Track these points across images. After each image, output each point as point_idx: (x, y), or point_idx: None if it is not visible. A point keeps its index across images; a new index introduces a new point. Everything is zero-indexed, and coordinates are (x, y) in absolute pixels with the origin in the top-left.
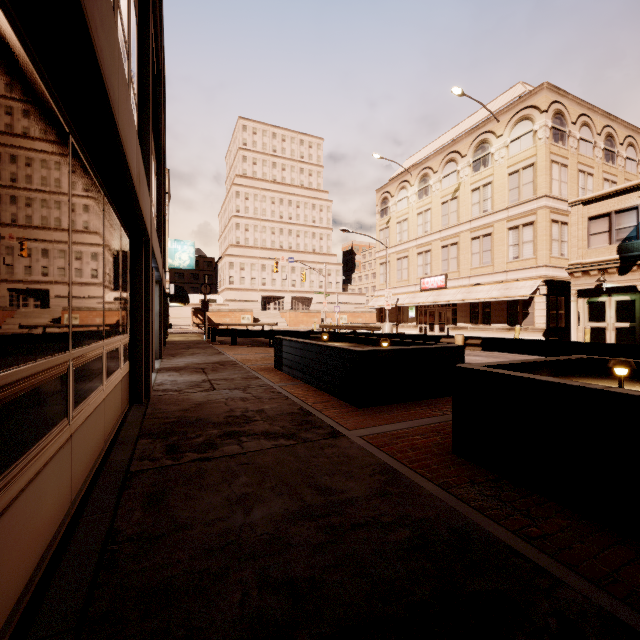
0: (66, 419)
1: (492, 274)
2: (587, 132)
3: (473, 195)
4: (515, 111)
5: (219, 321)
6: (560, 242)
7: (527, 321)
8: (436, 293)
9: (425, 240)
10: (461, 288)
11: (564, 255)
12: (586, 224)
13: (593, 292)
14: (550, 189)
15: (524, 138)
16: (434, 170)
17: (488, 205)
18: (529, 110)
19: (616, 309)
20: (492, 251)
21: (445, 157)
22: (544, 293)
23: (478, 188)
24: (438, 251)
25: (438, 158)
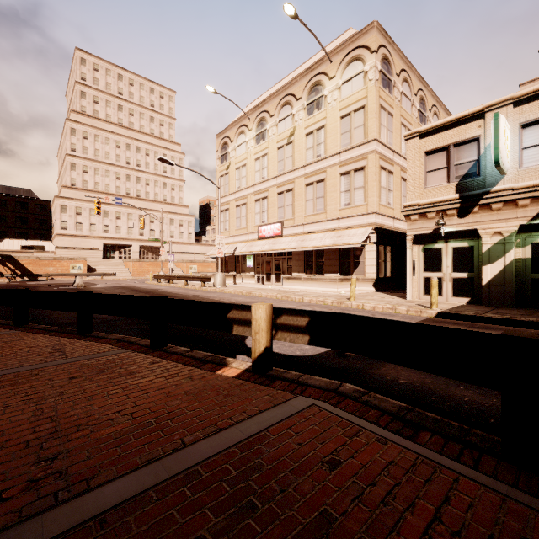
0: None
1: (325, 221)
2: (407, 89)
3: (307, 139)
4: (347, 51)
5: (39, 271)
6: (387, 190)
7: (358, 271)
8: (272, 241)
9: (262, 186)
10: (296, 236)
11: (390, 204)
12: (423, 160)
13: (429, 238)
14: (379, 134)
15: (355, 79)
16: (271, 114)
17: (321, 150)
18: (360, 50)
19: (453, 257)
20: (325, 198)
21: (281, 100)
22: (374, 241)
23: (312, 132)
24: (274, 198)
25: (274, 101)
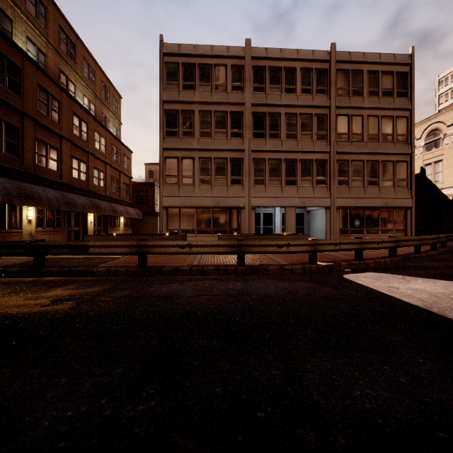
0: (195, 235)
1: None
2: None
3: None
4: None
5: None
6: None
7: None
8: None
9: None
10: None
11: None
12: None
13: None
14: None
15: None
16: None
17: None
18: None
19: None
20: None
21: None
22: None
23: None
24: None
25: None
